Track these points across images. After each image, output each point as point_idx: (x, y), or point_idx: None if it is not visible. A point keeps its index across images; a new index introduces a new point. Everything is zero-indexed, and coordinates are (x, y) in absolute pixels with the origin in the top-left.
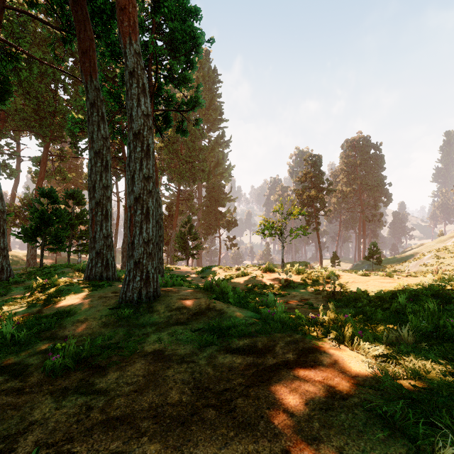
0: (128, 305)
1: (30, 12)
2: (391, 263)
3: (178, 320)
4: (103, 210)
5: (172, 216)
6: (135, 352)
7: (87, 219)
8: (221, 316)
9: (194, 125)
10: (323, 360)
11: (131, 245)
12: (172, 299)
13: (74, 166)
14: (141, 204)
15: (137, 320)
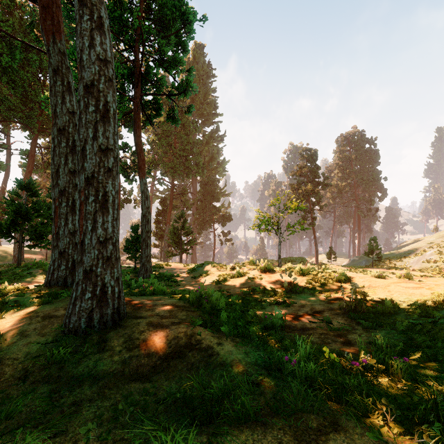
0: (72, 336)
1: None
2: (390, 259)
3: (139, 370)
4: (68, 200)
5: (165, 210)
6: None
7: None
8: (208, 363)
9: (185, 113)
10: None
11: (80, 246)
12: (139, 324)
13: None
14: (95, 187)
15: (75, 368)
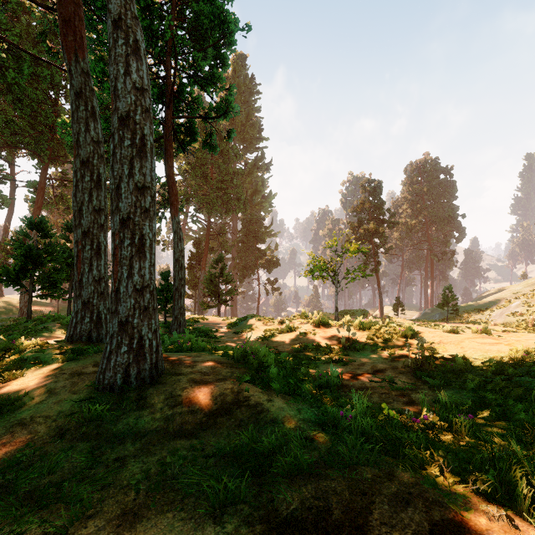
0: (107, 393)
1: (23, 2)
2: (468, 312)
3: (183, 427)
4: (93, 243)
5: (200, 254)
6: (83, 518)
7: None
8: (258, 419)
9: (225, 138)
10: None
11: (115, 294)
12: (180, 380)
13: None
14: (131, 230)
15: (114, 425)
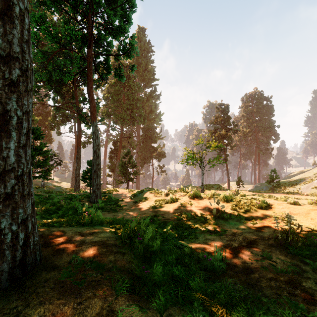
0: None
1: None
2: (284, 185)
3: None
4: None
5: (116, 149)
6: None
7: (44, 151)
8: None
9: (129, 71)
10: None
11: None
12: (45, 283)
13: (44, 112)
14: None
15: None
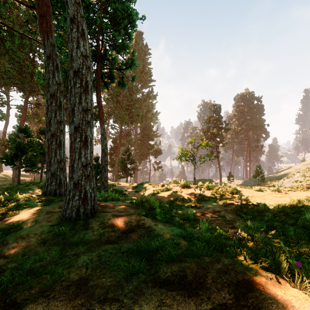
0: (67, 221)
1: (14, 2)
2: (270, 180)
3: (109, 238)
4: (57, 140)
5: (116, 147)
6: (59, 281)
7: None
8: (149, 234)
9: (130, 81)
10: (268, 307)
11: (71, 168)
12: (107, 215)
13: None
14: (80, 133)
15: (72, 238)
